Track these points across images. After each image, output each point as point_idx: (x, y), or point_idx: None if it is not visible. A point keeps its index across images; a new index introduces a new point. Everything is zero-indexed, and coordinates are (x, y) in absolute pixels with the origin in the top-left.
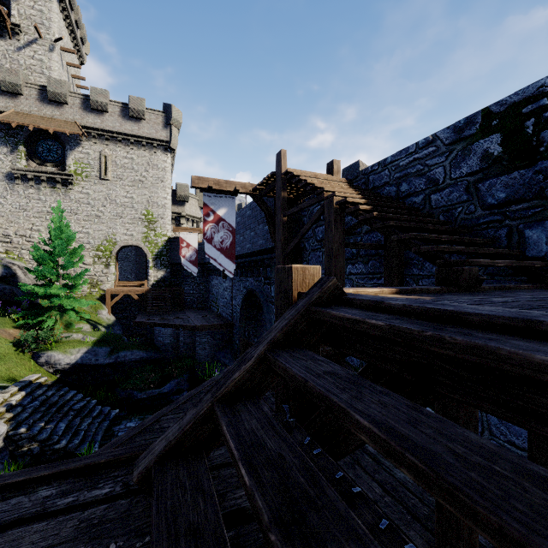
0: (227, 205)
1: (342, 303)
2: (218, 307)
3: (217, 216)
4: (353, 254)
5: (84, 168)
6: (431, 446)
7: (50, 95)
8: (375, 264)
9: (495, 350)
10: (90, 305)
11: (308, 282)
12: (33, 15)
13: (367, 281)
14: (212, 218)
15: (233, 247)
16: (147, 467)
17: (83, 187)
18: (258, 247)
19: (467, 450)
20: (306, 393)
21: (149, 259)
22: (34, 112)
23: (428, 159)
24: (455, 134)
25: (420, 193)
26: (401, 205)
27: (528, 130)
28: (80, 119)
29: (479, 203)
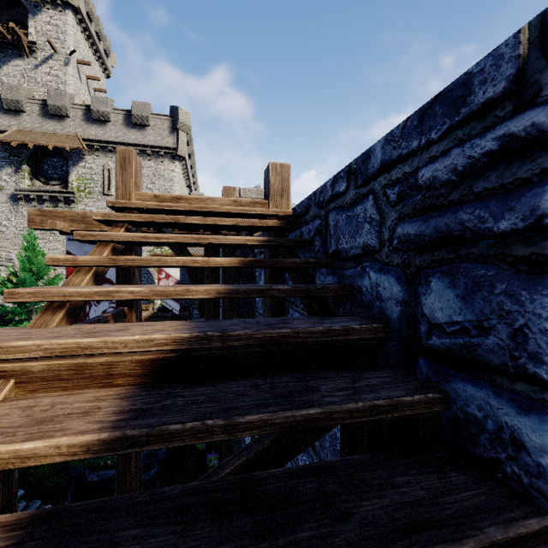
0: None
1: None
2: None
3: None
4: None
5: (87, 184)
6: None
7: (50, 109)
8: None
9: None
10: None
11: None
12: (49, 31)
13: None
14: None
15: None
16: None
17: (86, 205)
18: None
19: None
20: None
21: (155, 279)
22: (36, 129)
23: None
24: None
25: None
26: None
27: None
28: (82, 132)
29: None
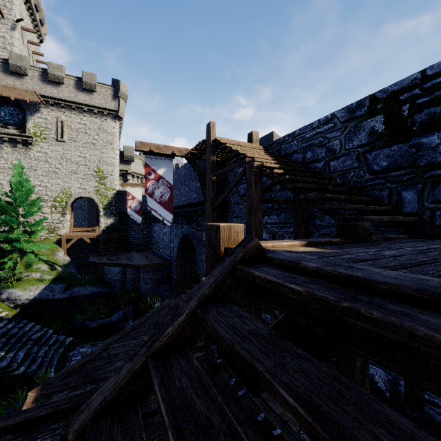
0: (166, 165)
1: (263, 261)
2: (159, 249)
3: (158, 174)
4: (268, 207)
5: (42, 131)
6: (357, 432)
7: (11, 67)
8: (286, 215)
9: (411, 330)
10: (48, 248)
11: (233, 239)
12: None
13: (280, 229)
14: (153, 177)
15: (171, 200)
16: (83, 425)
17: (42, 148)
18: (191, 200)
19: (390, 436)
20: (233, 355)
21: (100, 208)
22: None
23: (328, 133)
24: (348, 114)
25: (322, 159)
26: (306, 170)
27: (404, 113)
28: (39, 89)
29: (367, 169)
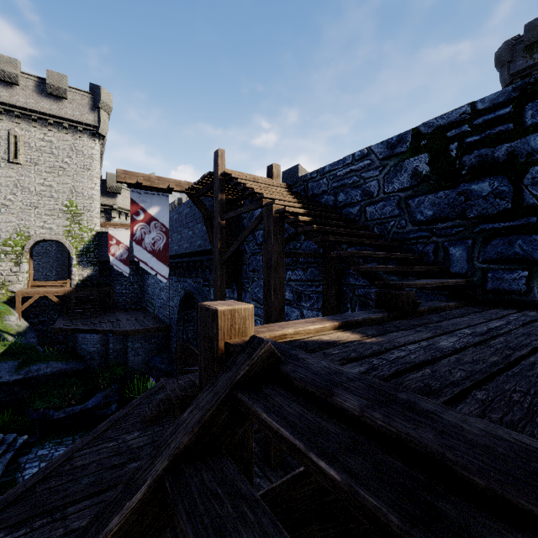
0: (160, 203)
1: (278, 377)
2: (154, 308)
3: (149, 215)
4: (292, 260)
5: None
6: None
7: None
8: (314, 271)
9: None
10: None
11: (238, 328)
12: None
13: (306, 288)
14: (143, 217)
15: (167, 249)
16: None
17: None
18: (196, 248)
19: None
20: None
21: (72, 255)
22: None
23: (364, 172)
24: (388, 150)
25: (356, 204)
26: (339, 216)
27: (452, 153)
28: None
29: (409, 218)
